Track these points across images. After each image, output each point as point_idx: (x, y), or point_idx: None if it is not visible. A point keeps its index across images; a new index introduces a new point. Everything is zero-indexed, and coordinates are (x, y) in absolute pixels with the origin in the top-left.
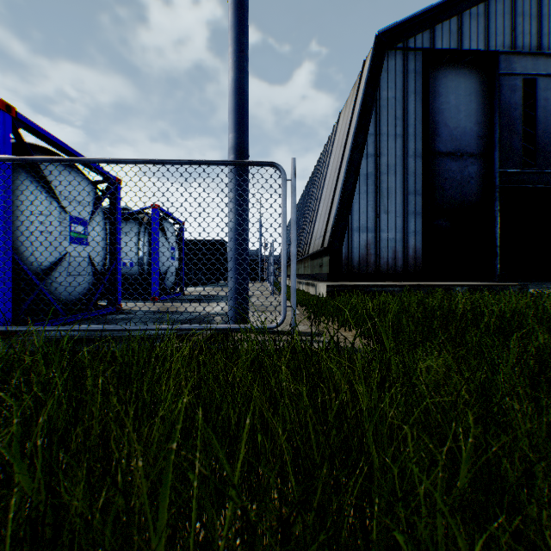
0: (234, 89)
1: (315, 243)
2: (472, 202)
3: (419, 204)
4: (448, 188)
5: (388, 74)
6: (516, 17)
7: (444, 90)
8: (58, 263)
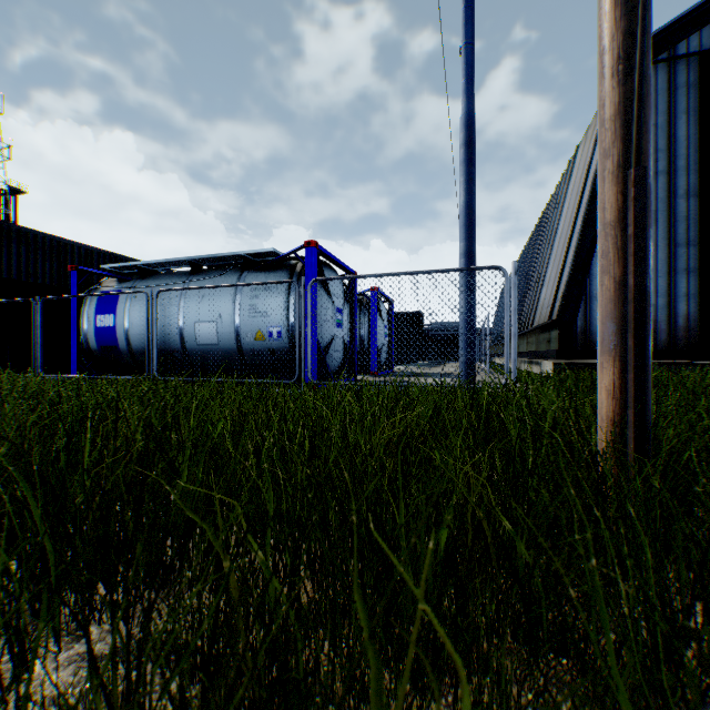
0: (465, 209)
1: (541, 313)
2: None
3: (694, 258)
4: None
5: None
6: None
7: None
8: (331, 342)
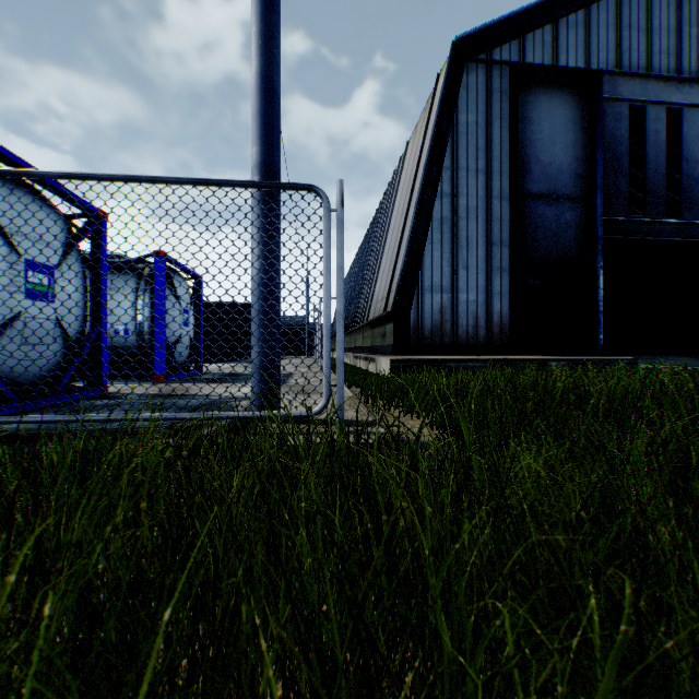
0: (259, 84)
1: (376, 306)
2: (569, 257)
3: (506, 258)
4: (542, 238)
5: (468, 92)
6: (622, 30)
7: (536, 116)
8: (6, 326)
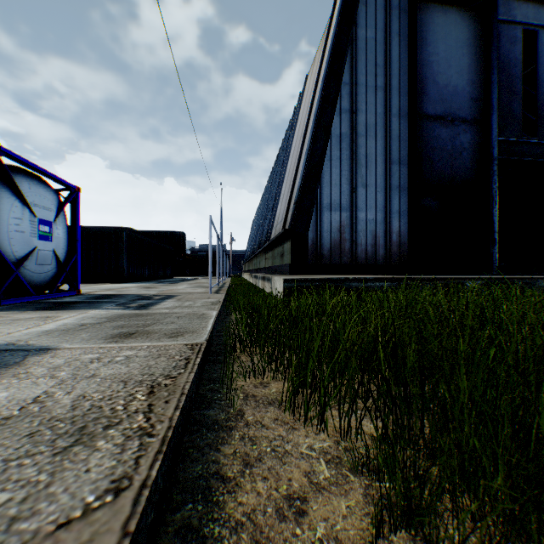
0: None
1: (276, 228)
2: (464, 178)
3: (405, 177)
4: (438, 159)
5: (367, 8)
6: None
7: (433, 39)
8: None
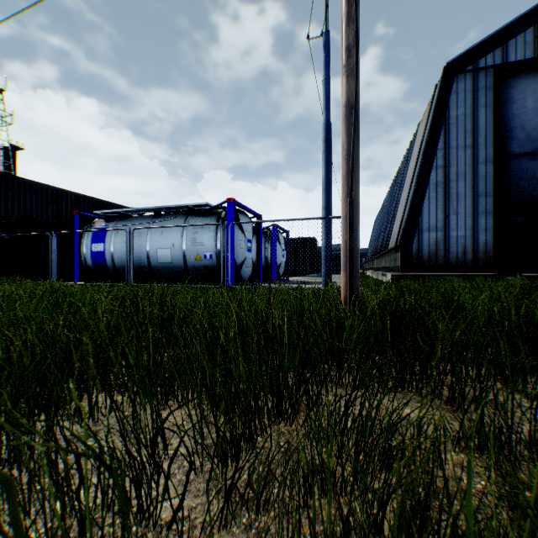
0: (324, 180)
1: (392, 240)
2: None
3: (490, 204)
4: (525, 186)
5: (457, 95)
6: None
7: (520, 96)
8: (244, 261)
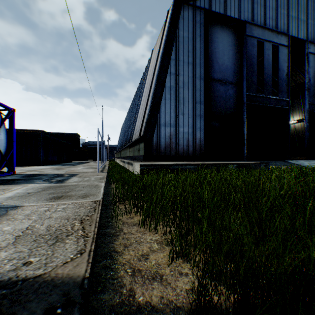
0: None
1: (135, 134)
2: (231, 112)
3: (203, 110)
4: (219, 102)
5: (184, 20)
6: (254, 4)
7: (216, 40)
8: None
